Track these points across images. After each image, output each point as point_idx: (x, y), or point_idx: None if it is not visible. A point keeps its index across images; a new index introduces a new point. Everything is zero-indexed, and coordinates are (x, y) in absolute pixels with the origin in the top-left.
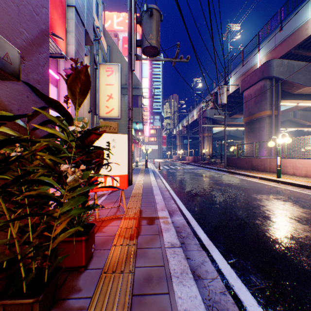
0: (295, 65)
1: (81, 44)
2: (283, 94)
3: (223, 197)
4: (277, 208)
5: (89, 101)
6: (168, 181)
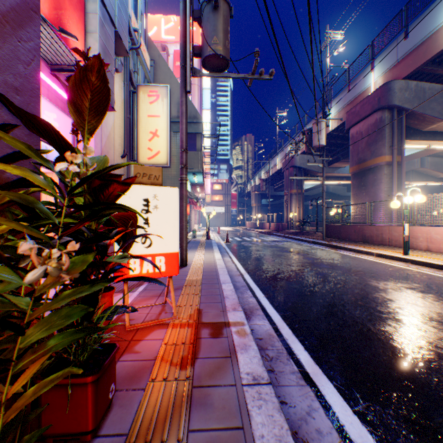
0: (426, 89)
1: (109, 52)
2: (408, 131)
3: (326, 285)
4: (415, 305)
5: (122, 141)
6: (241, 261)
